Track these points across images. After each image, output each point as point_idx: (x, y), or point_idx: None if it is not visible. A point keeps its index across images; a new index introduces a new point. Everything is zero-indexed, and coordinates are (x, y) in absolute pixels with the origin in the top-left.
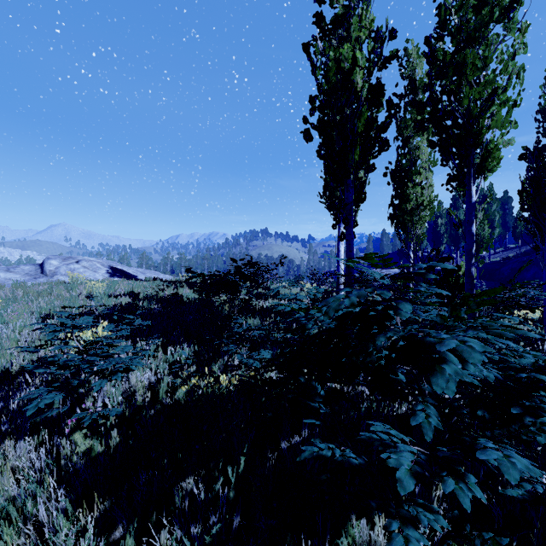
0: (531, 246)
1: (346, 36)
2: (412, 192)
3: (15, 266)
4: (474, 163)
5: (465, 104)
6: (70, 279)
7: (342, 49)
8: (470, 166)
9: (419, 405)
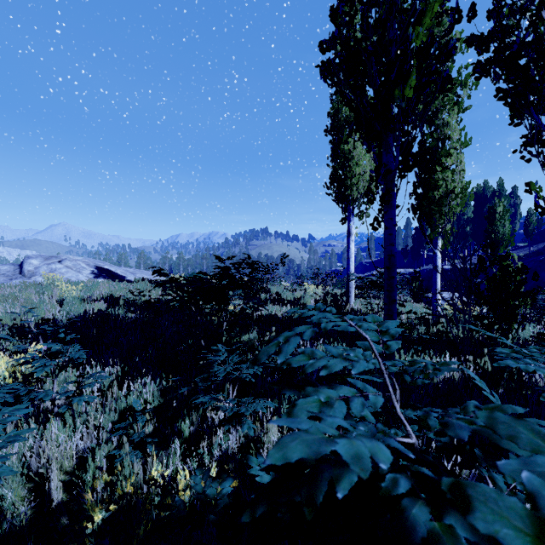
0: (543, 244)
1: None
2: (441, 177)
3: None
4: None
5: None
6: (45, 280)
7: None
8: None
9: None
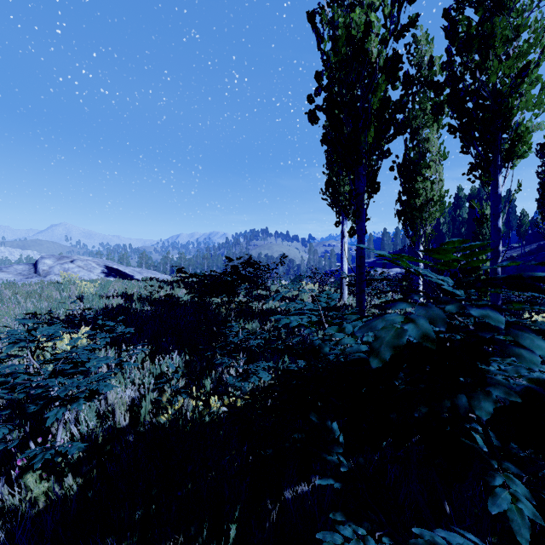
0: (536, 245)
1: (358, 1)
2: (421, 187)
3: (8, 266)
4: (501, 149)
5: (492, 81)
6: (62, 279)
7: (353, 14)
8: (496, 153)
9: (497, 477)
